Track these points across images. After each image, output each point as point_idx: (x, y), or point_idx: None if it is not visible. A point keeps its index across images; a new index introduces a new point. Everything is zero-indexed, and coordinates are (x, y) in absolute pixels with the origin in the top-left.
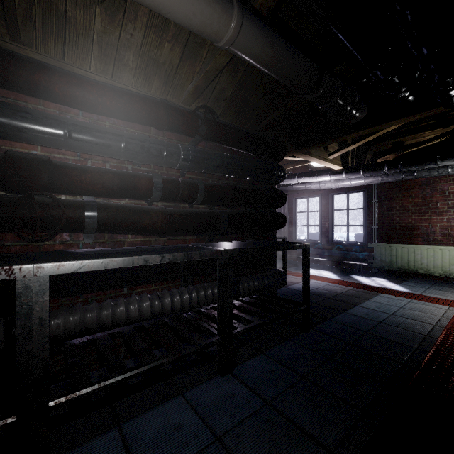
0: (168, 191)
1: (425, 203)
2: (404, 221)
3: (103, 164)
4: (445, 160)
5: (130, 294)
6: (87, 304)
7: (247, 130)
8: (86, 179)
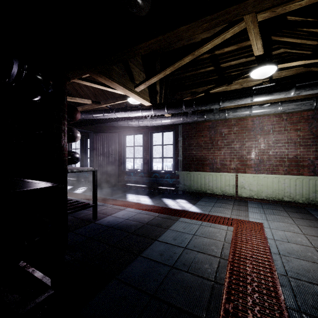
0: None
1: (211, 141)
2: (199, 154)
3: None
4: (225, 101)
5: None
6: None
7: None
8: None
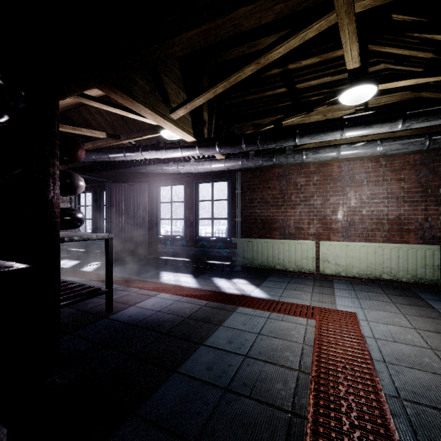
0: None
1: (282, 196)
2: (264, 214)
3: None
4: (303, 137)
5: None
6: None
7: None
8: None
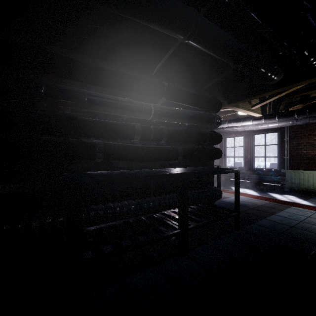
0: (145, 134)
1: None
2: (310, 153)
3: (105, 118)
4: None
5: (120, 200)
6: (97, 206)
7: (196, 92)
8: (97, 128)
